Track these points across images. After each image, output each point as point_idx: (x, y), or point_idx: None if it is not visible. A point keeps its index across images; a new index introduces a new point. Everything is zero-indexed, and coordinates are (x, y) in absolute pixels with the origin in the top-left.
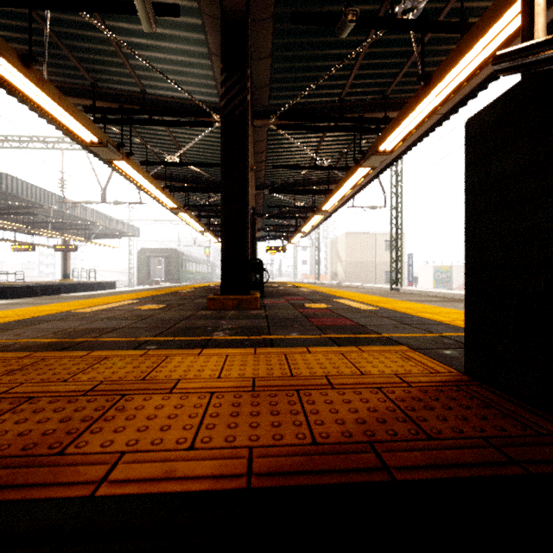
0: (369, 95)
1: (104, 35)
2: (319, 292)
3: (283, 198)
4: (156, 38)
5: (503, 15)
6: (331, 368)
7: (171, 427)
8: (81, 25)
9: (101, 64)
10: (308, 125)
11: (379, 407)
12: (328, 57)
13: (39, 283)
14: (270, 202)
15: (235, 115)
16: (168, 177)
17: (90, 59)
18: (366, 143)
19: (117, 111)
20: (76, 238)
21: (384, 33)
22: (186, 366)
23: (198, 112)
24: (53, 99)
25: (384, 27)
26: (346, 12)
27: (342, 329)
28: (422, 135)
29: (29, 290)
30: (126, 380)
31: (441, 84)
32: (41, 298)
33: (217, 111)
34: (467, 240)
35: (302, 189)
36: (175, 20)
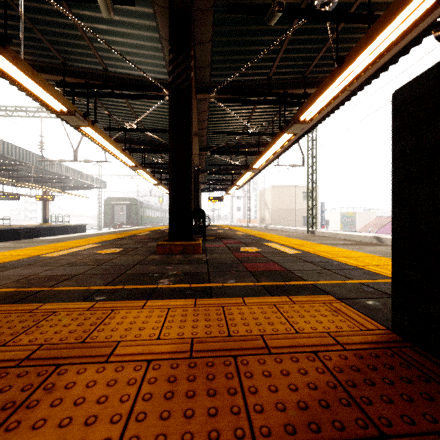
0: (292, 75)
1: (71, 22)
2: (251, 235)
3: (222, 158)
4: (115, 24)
5: (407, 6)
6: (266, 324)
7: (97, 418)
8: (52, 12)
9: (70, 46)
10: (242, 99)
11: (319, 381)
12: (259, 42)
13: (22, 227)
14: (211, 161)
15: (181, 89)
16: (128, 140)
17: (60, 41)
18: (289, 114)
19: (84, 85)
20: (53, 189)
21: (304, 23)
22: (128, 323)
23: (151, 87)
24: (26, 74)
25: (305, 17)
26: (274, 3)
27: (273, 275)
28: (334, 107)
29: (14, 232)
30: (66, 343)
31: (352, 65)
32: (18, 242)
33: (167, 86)
34: (395, 204)
35: (237, 151)
36: (131, 9)
